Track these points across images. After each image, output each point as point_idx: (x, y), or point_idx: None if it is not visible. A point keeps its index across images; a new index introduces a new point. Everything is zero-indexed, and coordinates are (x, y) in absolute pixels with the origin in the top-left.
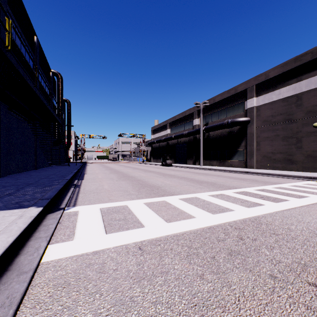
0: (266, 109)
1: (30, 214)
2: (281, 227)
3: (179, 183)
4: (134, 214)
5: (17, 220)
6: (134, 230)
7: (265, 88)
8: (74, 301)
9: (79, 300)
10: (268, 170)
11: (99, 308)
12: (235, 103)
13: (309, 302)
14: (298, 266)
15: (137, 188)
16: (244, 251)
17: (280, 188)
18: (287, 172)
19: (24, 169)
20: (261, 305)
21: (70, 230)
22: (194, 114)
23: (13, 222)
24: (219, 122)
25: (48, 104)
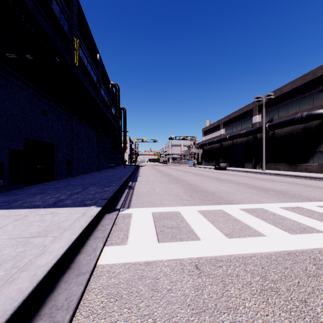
0: None
1: (91, 213)
2: None
3: (237, 190)
4: (188, 222)
5: (80, 218)
6: (188, 242)
7: None
8: (125, 321)
9: (131, 322)
10: None
11: None
12: (313, 91)
13: None
14: None
15: (189, 193)
16: None
17: None
18: None
19: (89, 171)
20: None
21: (123, 232)
22: (254, 110)
23: (77, 219)
24: (288, 116)
25: (108, 112)
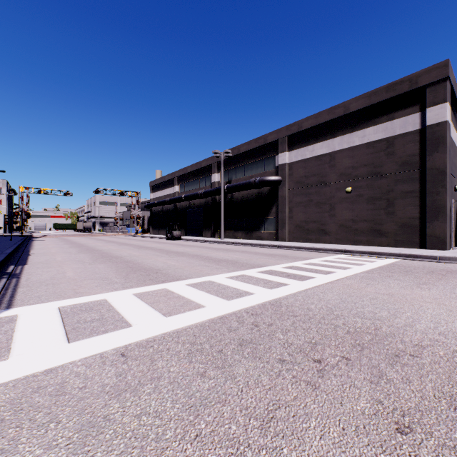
0: (299, 167)
1: None
2: (301, 307)
3: (189, 263)
4: (118, 310)
5: None
6: (115, 332)
7: (298, 142)
8: (12, 441)
9: (22, 437)
10: (301, 243)
11: (55, 439)
12: (265, 157)
13: (310, 378)
14: (308, 345)
15: (124, 273)
16: (257, 339)
17: (309, 264)
18: (320, 244)
19: None
20: (264, 390)
21: (0, 345)
22: (213, 167)
23: None
24: (245, 179)
25: None
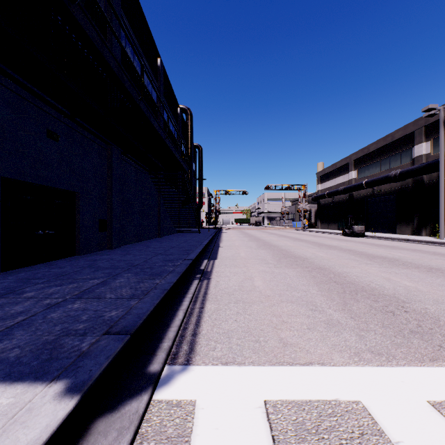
0: None
1: None
2: None
3: None
4: None
5: None
6: None
7: None
8: None
9: None
10: None
11: None
12: None
13: None
14: None
15: (336, 297)
16: None
17: None
18: None
19: (144, 237)
20: None
21: None
22: (416, 135)
23: None
24: None
25: (166, 136)
